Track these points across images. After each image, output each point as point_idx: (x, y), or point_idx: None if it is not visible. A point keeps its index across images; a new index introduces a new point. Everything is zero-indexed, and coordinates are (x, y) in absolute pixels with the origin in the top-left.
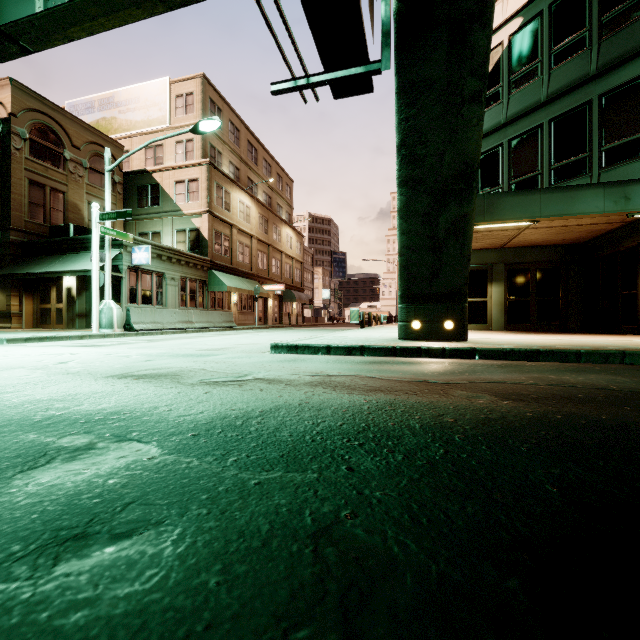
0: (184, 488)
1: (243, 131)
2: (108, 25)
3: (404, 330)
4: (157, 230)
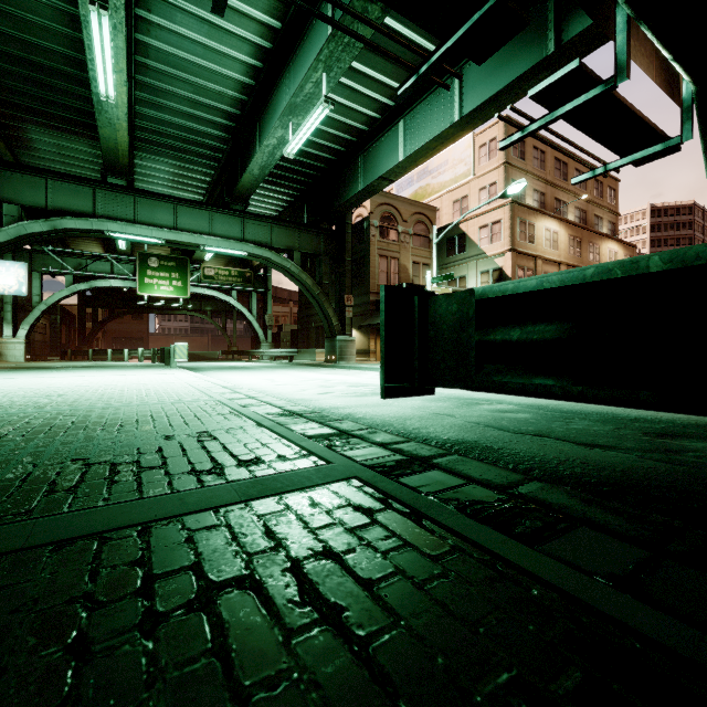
0: (527, 411)
1: (549, 150)
2: (442, 148)
3: None
4: (463, 274)
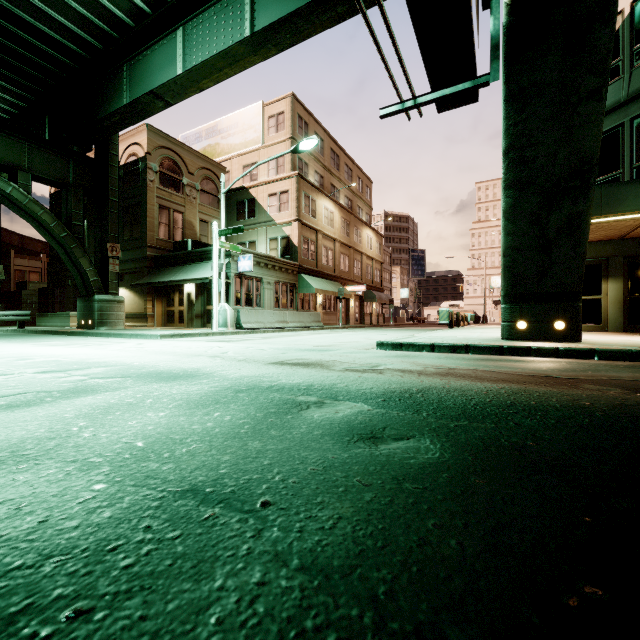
0: (409, 424)
1: (326, 140)
2: (230, 73)
3: (508, 330)
4: (253, 239)
